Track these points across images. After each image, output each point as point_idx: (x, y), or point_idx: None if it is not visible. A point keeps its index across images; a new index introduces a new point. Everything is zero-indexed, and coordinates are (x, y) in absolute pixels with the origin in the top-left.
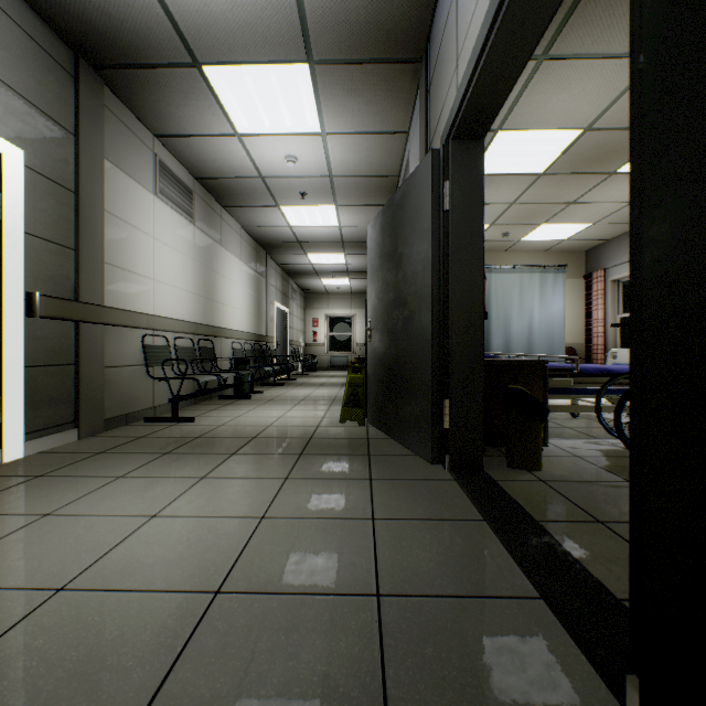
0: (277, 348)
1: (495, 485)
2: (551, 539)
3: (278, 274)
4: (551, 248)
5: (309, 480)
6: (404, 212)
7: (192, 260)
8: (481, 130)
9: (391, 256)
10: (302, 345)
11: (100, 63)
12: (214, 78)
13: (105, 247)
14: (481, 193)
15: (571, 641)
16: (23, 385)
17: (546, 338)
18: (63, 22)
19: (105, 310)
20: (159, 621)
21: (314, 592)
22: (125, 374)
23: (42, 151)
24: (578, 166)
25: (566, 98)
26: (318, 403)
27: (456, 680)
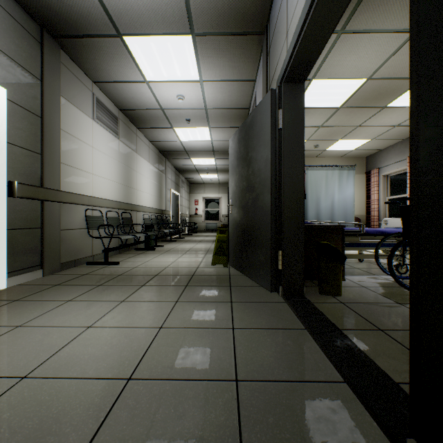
0: (172, 218)
1: (312, 306)
2: (349, 342)
3: (173, 171)
4: (344, 155)
5: (191, 302)
6: (253, 130)
7: (117, 162)
8: (303, 76)
9: (244, 158)
10: (188, 216)
11: (57, 34)
12: (131, 44)
13: (61, 153)
14: (302, 117)
15: (366, 412)
16: (6, 241)
17: (342, 211)
18: (33, 7)
19: (60, 193)
20: (89, 399)
21: (194, 379)
22: (74, 234)
23: (19, 90)
24: (363, 102)
25: (356, 58)
26: (198, 252)
27: (289, 440)
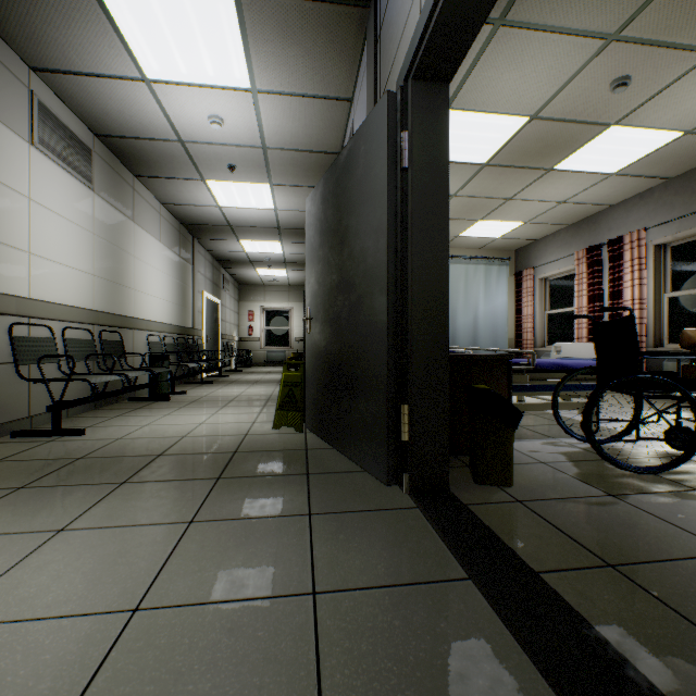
0: (206, 342)
1: (470, 515)
2: (572, 614)
3: (208, 261)
4: (485, 246)
5: (224, 523)
6: (350, 175)
7: (91, 234)
8: (449, 68)
9: (334, 231)
10: (236, 340)
11: None
12: None
13: None
14: (447, 149)
15: None
16: None
17: (491, 332)
18: None
19: None
20: None
21: None
22: None
23: None
24: (520, 158)
25: (517, 78)
26: (249, 404)
27: None
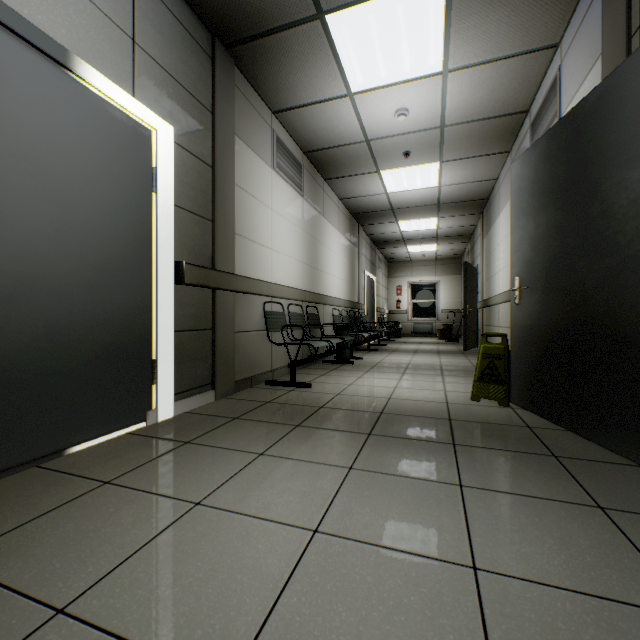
0: (366, 314)
1: None
2: None
3: (367, 244)
4: None
5: (497, 494)
6: (605, 119)
7: (301, 231)
8: None
9: (568, 189)
10: (386, 312)
11: (232, 40)
12: (335, 28)
13: (234, 219)
14: None
15: None
16: (173, 348)
17: None
18: (203, 1)
19: (235, 278)
20: None
21: None
22: (249, 339)
23: (187, 128)
24: None
25: None
26: (426, 372)
27: None
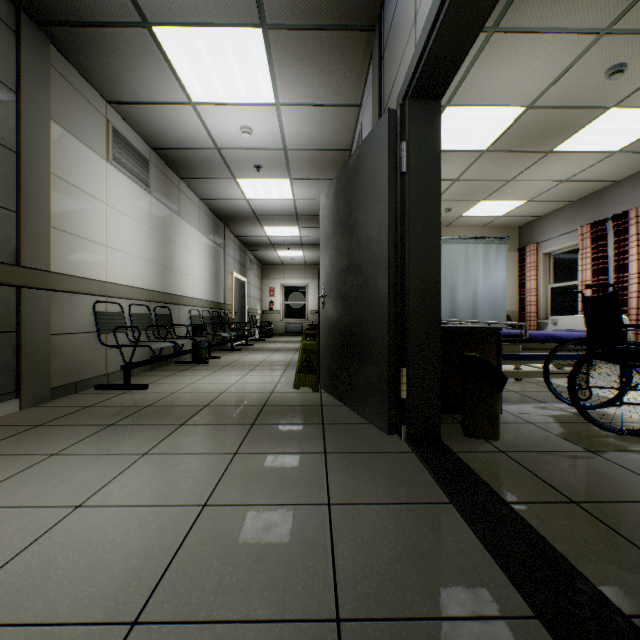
0: (235, 315)
1: (457, 459)
2: (530, 530)
3: (236, 245)
4: (488, 224)
5: (260, 455)
6: (358, 177)
7: (148, 229)
8: (440, 88)
9: (344, 222)
10: (259, 313)
11: (44, 19)
12: (165, 41)
13: (51, 211)
14: (439, 155)
15: None
16: None
17: (489, 305)
18: None
19: (51, 276)
20: None
21: (258, 619)
22: (74, 341)
23: None
24: (519, 144)
25: (512, 74)
26: (273, 368)
27: None
